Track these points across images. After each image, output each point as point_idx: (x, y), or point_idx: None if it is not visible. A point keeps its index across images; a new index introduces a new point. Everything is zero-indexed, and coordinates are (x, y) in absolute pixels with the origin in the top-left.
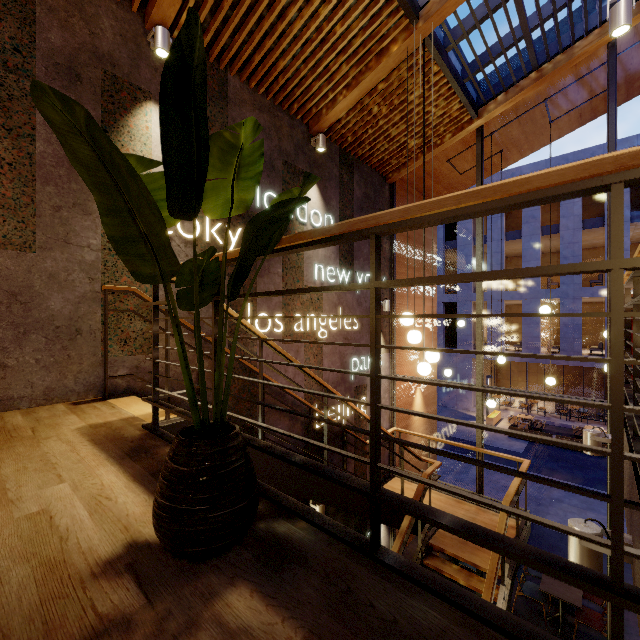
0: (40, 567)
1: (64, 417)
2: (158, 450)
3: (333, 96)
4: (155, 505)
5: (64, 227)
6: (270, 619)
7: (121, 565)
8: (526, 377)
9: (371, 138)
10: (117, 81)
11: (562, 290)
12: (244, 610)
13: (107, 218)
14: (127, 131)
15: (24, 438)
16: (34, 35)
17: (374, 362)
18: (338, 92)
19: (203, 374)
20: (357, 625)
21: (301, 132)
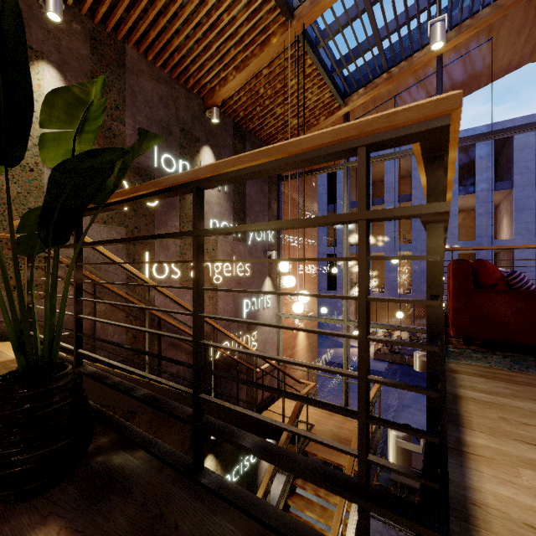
0: None
1: None
2: None
3: (225, 75)
4: None
5: None
6: None
7: None
8: (388, 312)
9: (260, 115)
10: None
11: (413, 245)
12: None
13: None
14: None
15: None
16: None
17: (196, 303)
18: (229, 72)
19: (25, 318)
20: None
21: (197, 104)
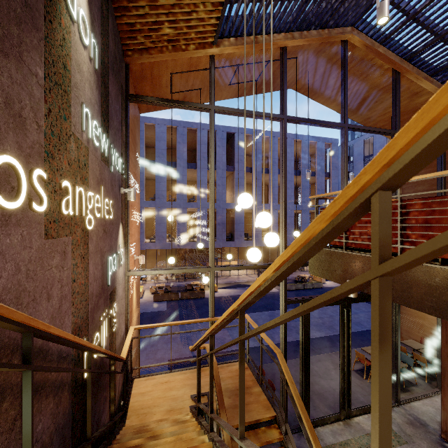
0: None
1: None
2: None
3: None
4: None
5: None
6: None
7: None
8: (156, 259)
9: None
10: None
11: (178, 203)
12: None
13: None
14: None
15: None
16: None
17: None
18: None
19: None
20: None
21: None
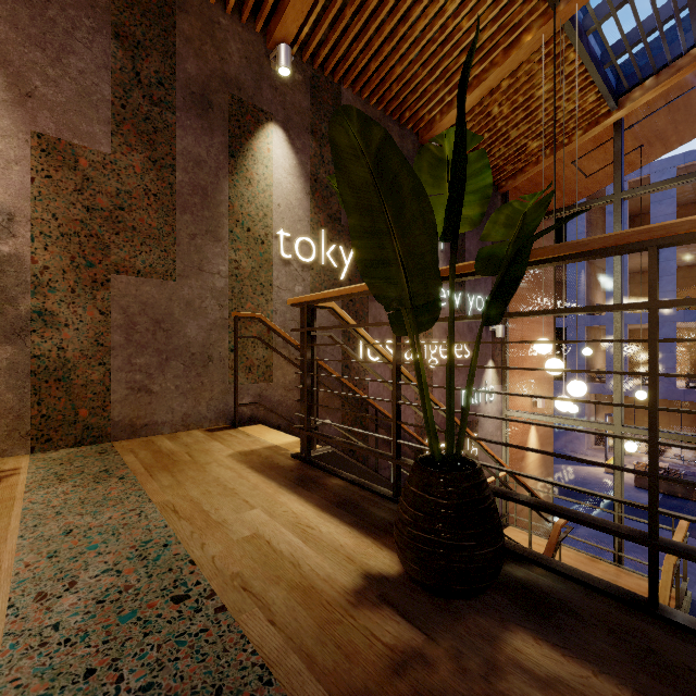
0: (293, 590)
1: (209, 443)
2: (324, 481)
3: (449, 99)
4: (408, 537)
5: (198, 255)
6: (578, 671)
7: (372, 596)
8: None
9: (486, 143)
10: (242, 105)
11: None
12: (540, 658)
13: (360, 241)
14: (251, 155)
15: (187, 462)
16: (174, 67)
17: (656, 393)
18: (455, 94)
19: (451, 402)
20: (690, 690)
21: (411, 142)
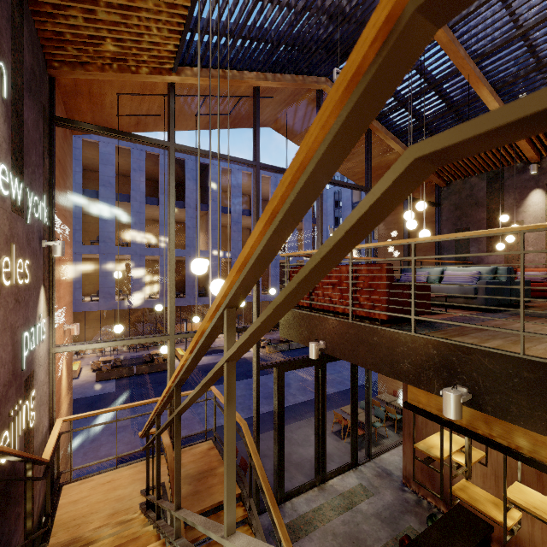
0: None
1: None
2: None
3: None
4: None
5: None
6: None
7: None
8: (100, 324)
9: None
10: None
11: (133, 248)
12: None
13: None
14: None
15: None
16: None
17: None
18: None
19: None
20: None
21: None
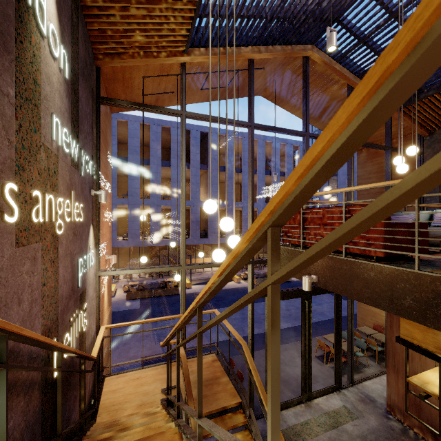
0: None
1: None
2: None
3: None
4: None
5: None
6: None
7: None
8: (129, 257)
9: None
10: None
11: (152, 200)
12: None
13: None
14: None
15: None
16: None
17: None
18: None
19: None
20: None
21: None
